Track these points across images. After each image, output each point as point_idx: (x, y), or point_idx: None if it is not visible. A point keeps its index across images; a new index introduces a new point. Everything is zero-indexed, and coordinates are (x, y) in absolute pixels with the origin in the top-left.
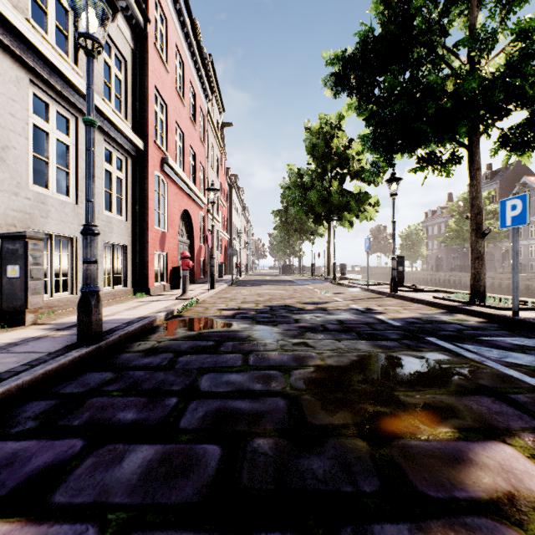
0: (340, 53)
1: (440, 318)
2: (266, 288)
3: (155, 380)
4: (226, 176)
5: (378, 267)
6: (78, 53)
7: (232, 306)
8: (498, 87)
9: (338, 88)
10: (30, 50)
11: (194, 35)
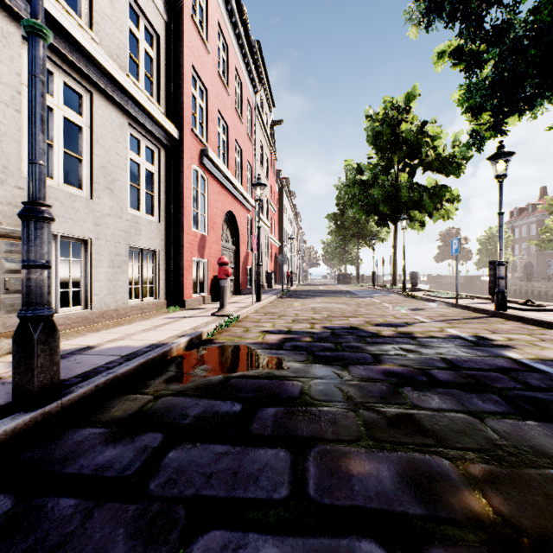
0: None
1: None
2: (321, 301)
3: None
4: (277, 179)
5: (450, 276)
6: (93, 15)
7: (280, 326)
8: None
9: (432, 15)
10: None
11: (239, 13)
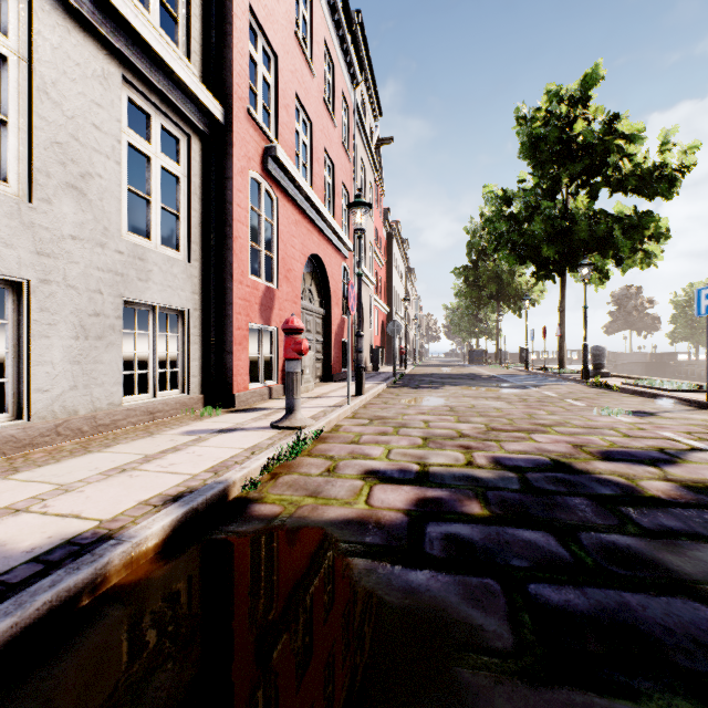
0: None
1: None
2: (459, 394)
3: None
4: (384, 220)
5: (629, 354)
6: None
7: (402, 457)
8: None
9: None
10: None
11: None
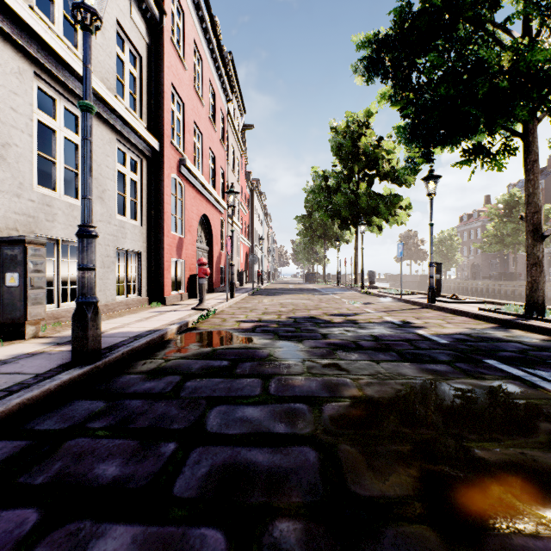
0: (373, 34)
1: (494, 334)
2: (289, 298)
3: (154, 414)
4: (248, 181)
5: (408, 275)
6: None
7: (252, 317)
8: None
9: (371, 73)
10: (33, 39)
11: (213, 31)
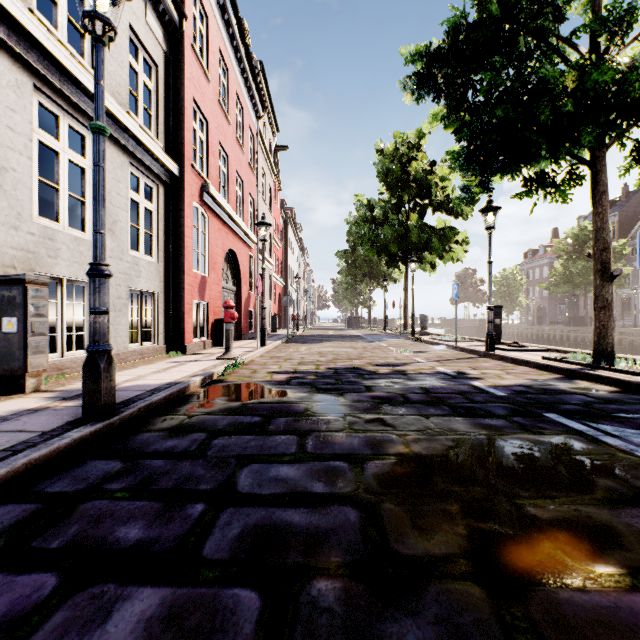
0: (423, 47)
1: (557, 385)
2: (329, 346)
3: (178, 474)
4: (281, 210)
5: (465, 320)
6: None
7: (287, 368)
8: (639, 79)
9: (421, 91)
10: (34, 48)
11: (241, 37)
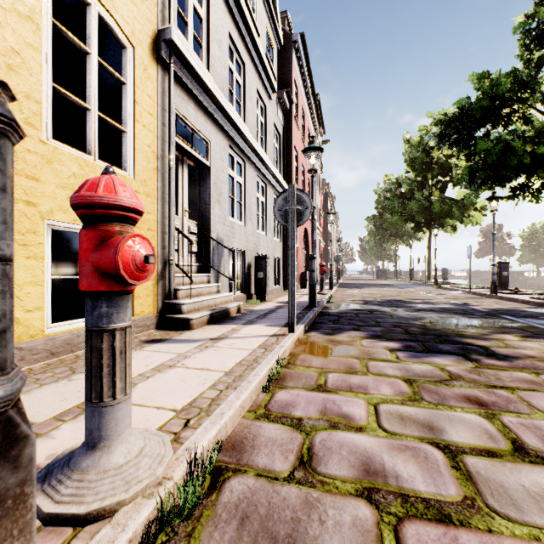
0: (442, 115)
1: (524, 309)
2: (372, 290)
3: (357, 319)
4: (323, 188)
5: (490, 272)
6: (267, 147)
7: (358, 299)
8: None
9: (440, 143)
10: (258, 159)
11: (312, 91)
